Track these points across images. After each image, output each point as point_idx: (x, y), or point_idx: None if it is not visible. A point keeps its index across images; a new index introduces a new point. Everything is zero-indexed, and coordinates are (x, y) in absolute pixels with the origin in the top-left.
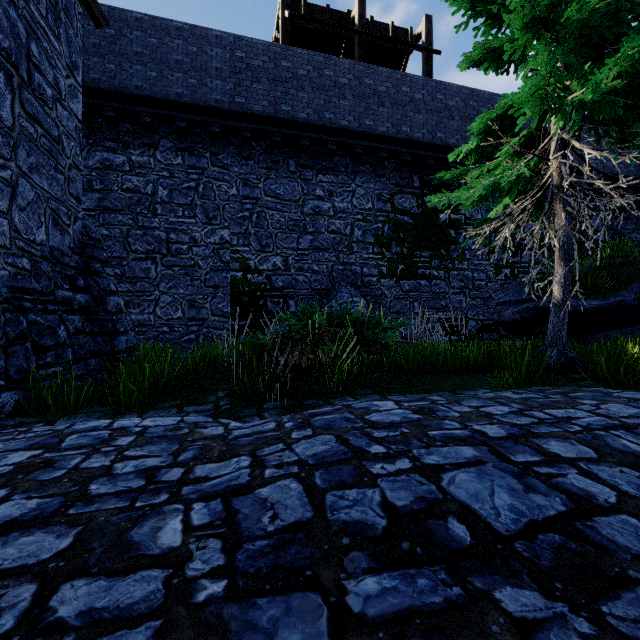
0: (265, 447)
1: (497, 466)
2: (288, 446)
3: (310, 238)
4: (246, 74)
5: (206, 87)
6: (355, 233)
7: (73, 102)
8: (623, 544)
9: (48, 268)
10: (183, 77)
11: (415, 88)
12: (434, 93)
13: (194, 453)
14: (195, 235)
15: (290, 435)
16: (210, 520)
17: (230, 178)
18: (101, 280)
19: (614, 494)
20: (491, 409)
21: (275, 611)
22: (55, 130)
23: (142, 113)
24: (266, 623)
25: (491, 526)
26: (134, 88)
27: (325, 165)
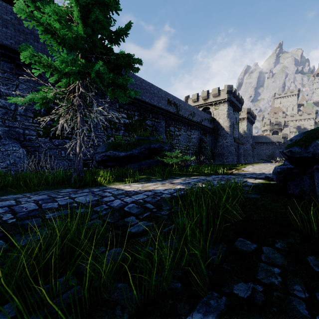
0: None
1: None
2: None
3: None
4: None
5: None
6: (19, 110)
7: None
8: None
9: None
10: None
11: None
12: None
13: None
14: None
15: None
16: None
17: None
18: None
19: None
20: None
21: None
22: None
23: None
24: None
25: None
26: None
27: None
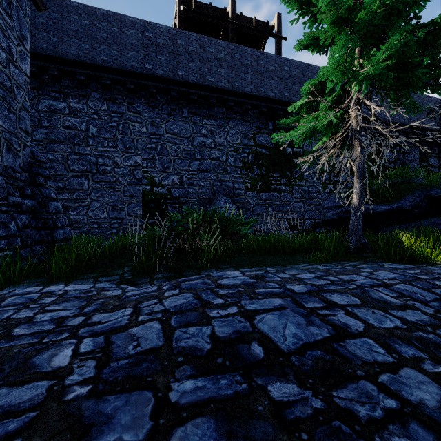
0: (144, 302)
1: (293, 310)
2: (160, 301)
3: (198, 163)
4: (153, 48)
5: (124, 56)
6: (229, 160)
7: (23, 63)
8: (359, 355)
9: (2, 181)
10: (107, 49)
11: (269, 62)
12: (282, 66)
13: (95, 307)
14: (116, 160)
15: (164, 294)
16: (92, 349)
17: (141, 120)
18: (44, 190)
19: (363, 326)
20: (303, 275)
21: (118, 403)
22: (8, 82)
23: (78, 73)
24: (110, 410)
25: (279, 347)
26: (72, 55)
27: (208, 113)
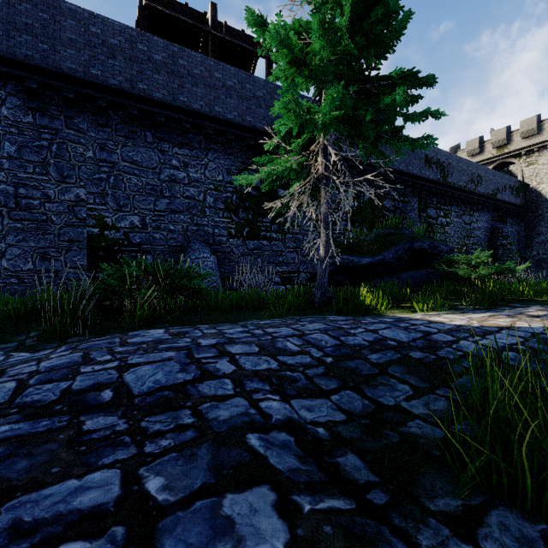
0: (19, 365)
1: (178, 361)
2: (38, 363)
3: (167, 201)
4: (102, 49)
5: (59, 54)
6: (208, 200)
7: None
8: (204, 392)
9: None
10: (33, 40)
11: (257, 87)
12: (272, 93)
13: None
14: (48, 192)
15: (50, 356)
16: None
17: (86, 142)
18: None
19: (234, 369)
20: (230, 330)
21: None
22: None
23: None
24: None
25: (131, 392)
26: None
27: (180, 140)
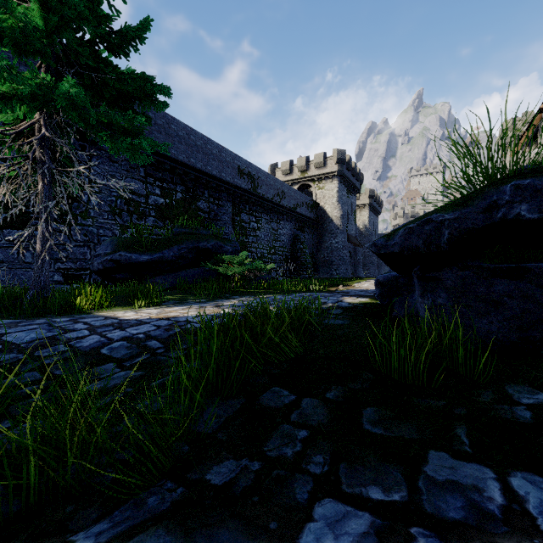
0: None
1: None
2: None
3: None
4: None
5: None
6: None
7: None
8: None
9: None
10: None
11: None
12: None
13: None
14: None
15: None
16: None
17: None
18: None
19: None
20: None
21: None
22: None
23: None
24: None
25: None
26: None
27: None
